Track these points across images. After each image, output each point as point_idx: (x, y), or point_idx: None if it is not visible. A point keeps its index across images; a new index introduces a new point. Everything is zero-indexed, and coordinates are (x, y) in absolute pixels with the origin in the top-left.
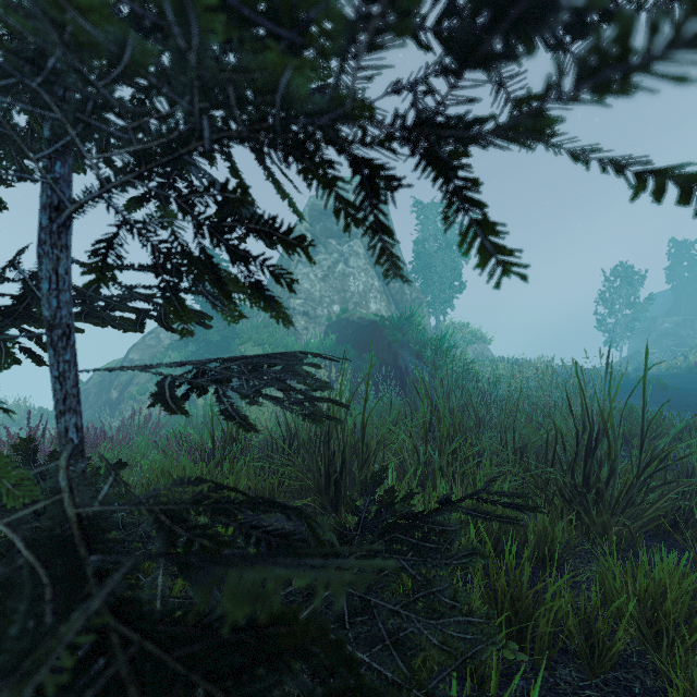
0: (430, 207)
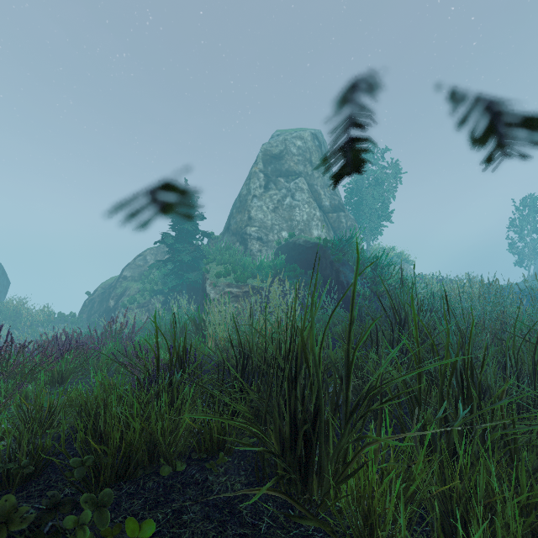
0: None
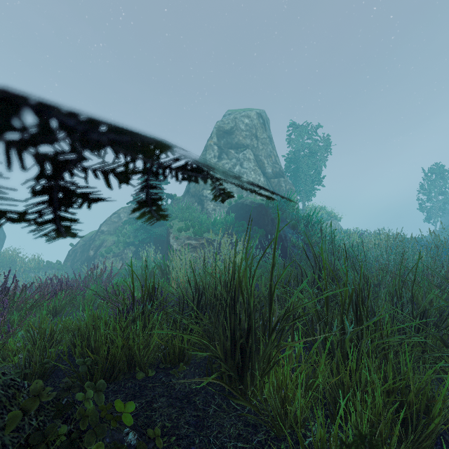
0: (298, 128)
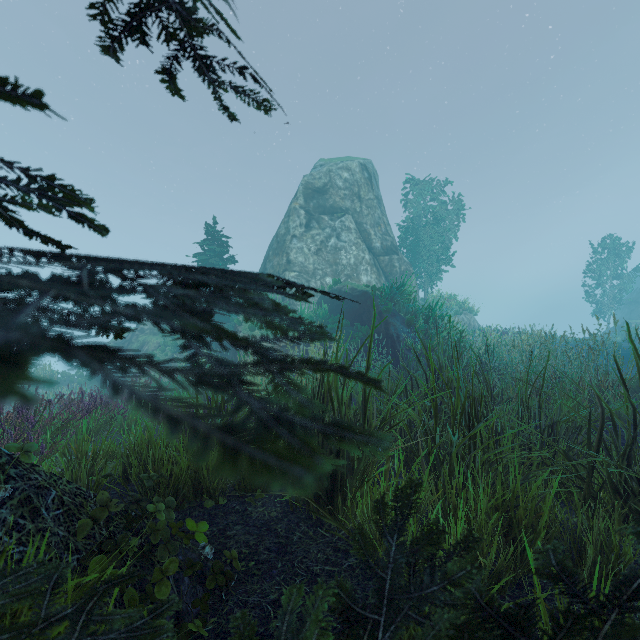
0: (418, 184)
